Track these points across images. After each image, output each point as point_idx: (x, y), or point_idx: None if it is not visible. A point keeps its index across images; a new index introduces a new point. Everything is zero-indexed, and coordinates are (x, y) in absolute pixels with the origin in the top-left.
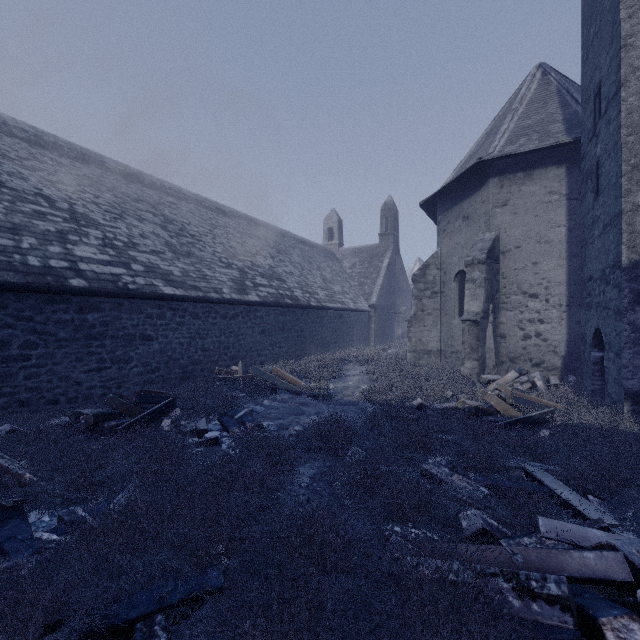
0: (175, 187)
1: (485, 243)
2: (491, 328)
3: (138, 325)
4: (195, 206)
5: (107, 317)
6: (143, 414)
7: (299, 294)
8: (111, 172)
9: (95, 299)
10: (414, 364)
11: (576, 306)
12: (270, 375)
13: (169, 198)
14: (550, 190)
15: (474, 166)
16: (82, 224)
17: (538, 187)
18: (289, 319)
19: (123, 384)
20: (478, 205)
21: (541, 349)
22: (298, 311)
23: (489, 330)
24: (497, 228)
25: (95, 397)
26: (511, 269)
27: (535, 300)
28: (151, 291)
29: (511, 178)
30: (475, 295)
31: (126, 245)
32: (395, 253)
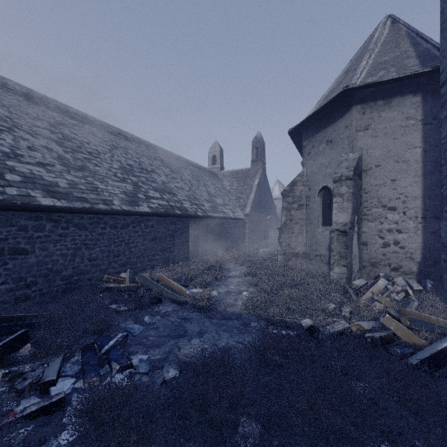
0: (80, 113)
1: (350, 162)
2: (356, 237)
3: (7, 238)
4: (98, 130)
5: None
6: None
7: (188, 206)
8: (13, 93)
9: None
10: (285, 266)
11: (431, 218)
12: (156, 284)
13: (73, 121)
14: (407, 116)
15: (340, 94)
16: None
17: (396, 113)
18: (178, 227)
19: None
20: (341, 130)
21: (399, 255)
22: (186, 220)
23: (355, 239)
24: (360, 149)
25: None
26: (372, 185)
27: (393, 212)
28: (23, 202)
29: (372, 105)
30: (343, 208)
31: (5, 155)
32: (263, 175)
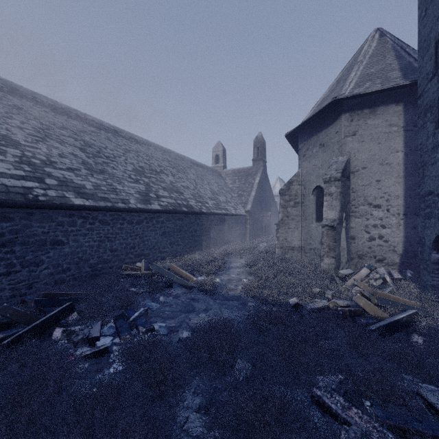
0: (97, 120)
1: (339, 164)
2: (344, 232)
3: (49, 232)
4: (113, 135)
5: (17, 226)
6: (35, 324)
7: (193, 203)
8: (41, 105)
9: (4, 210)
10: (282, 258)
11: (411, 215)
12: (167, 271)
13: (91, 128)
14: (390, 123)
15: (330, 104)
16: (1, 143)
17: (381, 121)
18: (185, 223)
19: (33, 285)
20: (332, 135)
21: (383, 248)
22: (192, 216)
23: (343, 233)
24: (348, 153)
25: (4, 299)
26: (359, 185)
27: (378, 210)
28: (61, 202)
29: (359, 113)
30: (332, 206)
31: (43, 162)
32: (264, 173)
